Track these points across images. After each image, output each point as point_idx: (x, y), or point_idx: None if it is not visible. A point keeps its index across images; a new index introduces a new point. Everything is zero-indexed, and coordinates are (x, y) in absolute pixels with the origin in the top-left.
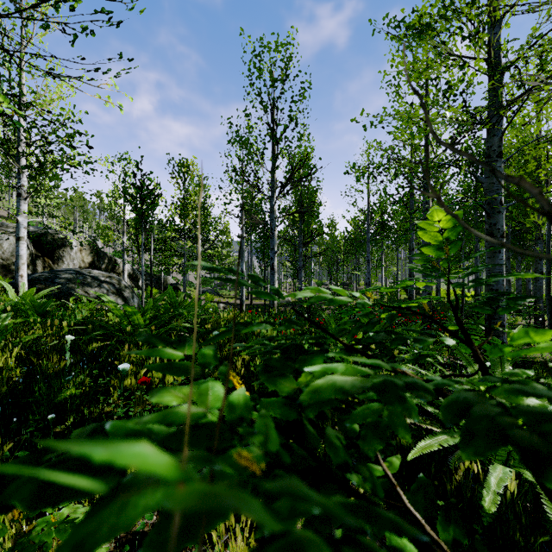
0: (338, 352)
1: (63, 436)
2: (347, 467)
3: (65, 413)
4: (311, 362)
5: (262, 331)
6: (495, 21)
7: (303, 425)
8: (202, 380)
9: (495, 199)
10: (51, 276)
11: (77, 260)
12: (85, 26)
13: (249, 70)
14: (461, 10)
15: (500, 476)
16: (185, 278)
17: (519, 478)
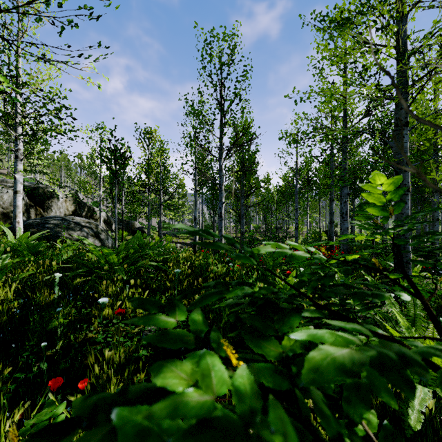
0: (312, 311)
1: (53, 359)
2: (341, 439)
3: (55, 339)
4: (290, 323)
5: (214, 268)
6: (402, 15)
7: (290, 390)
8: (198, 352)
9: (402, 160)
10: (42, 222)
11: (62, 209)
12: (71, 19)
13: (202, 56)
14: (375, 7)
15: (421, 396)
16: (149, 223)
17: (434, 395)
